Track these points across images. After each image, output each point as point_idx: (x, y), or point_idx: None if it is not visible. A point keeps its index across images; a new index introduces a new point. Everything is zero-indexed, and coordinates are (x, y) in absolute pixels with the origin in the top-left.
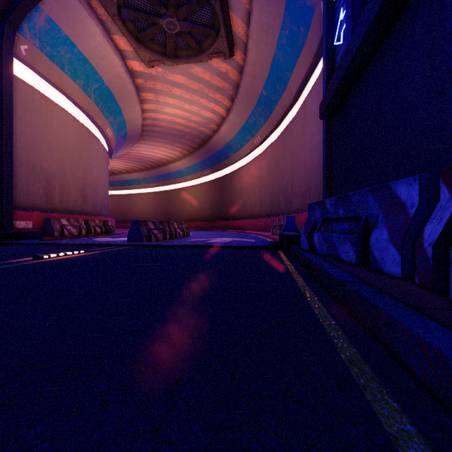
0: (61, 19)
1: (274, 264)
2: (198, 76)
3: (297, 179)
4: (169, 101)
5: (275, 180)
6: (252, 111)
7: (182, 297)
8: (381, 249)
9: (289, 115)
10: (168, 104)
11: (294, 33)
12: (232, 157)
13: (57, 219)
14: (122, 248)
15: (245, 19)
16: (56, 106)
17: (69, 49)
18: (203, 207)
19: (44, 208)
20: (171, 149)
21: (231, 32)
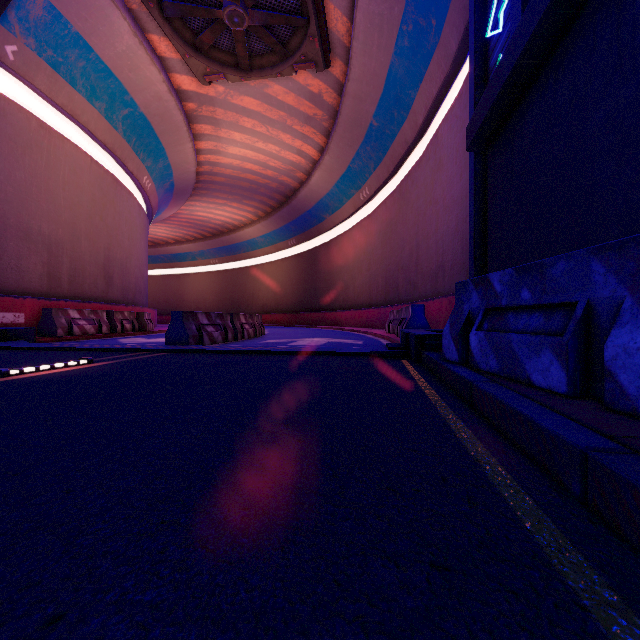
0: (68, 6)
1: (400, 386)
2: (278, 99)
3: (425, 250)
4: (235, 137)
5: (390, 253)
6: (357, 151)
7: (220, 475)
8: (637, 369)
9: (413, 156)
10: (234, 141)
11: (421, 29)
12: (327, 221)
13: (62, 309)
14: (153, 355)
15: (347, 9)
16: (64, 140)
17: (82, 53)
18: (286, 292)
19: (45, 294)
20: (239, 209)
21: (326, 30)
